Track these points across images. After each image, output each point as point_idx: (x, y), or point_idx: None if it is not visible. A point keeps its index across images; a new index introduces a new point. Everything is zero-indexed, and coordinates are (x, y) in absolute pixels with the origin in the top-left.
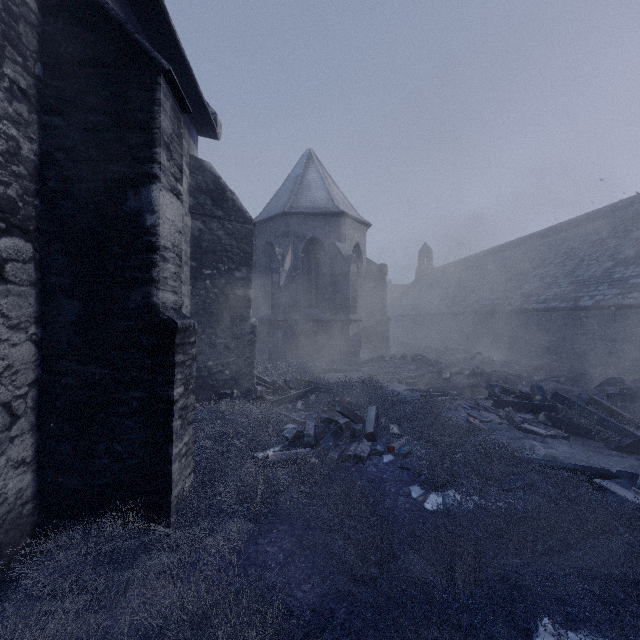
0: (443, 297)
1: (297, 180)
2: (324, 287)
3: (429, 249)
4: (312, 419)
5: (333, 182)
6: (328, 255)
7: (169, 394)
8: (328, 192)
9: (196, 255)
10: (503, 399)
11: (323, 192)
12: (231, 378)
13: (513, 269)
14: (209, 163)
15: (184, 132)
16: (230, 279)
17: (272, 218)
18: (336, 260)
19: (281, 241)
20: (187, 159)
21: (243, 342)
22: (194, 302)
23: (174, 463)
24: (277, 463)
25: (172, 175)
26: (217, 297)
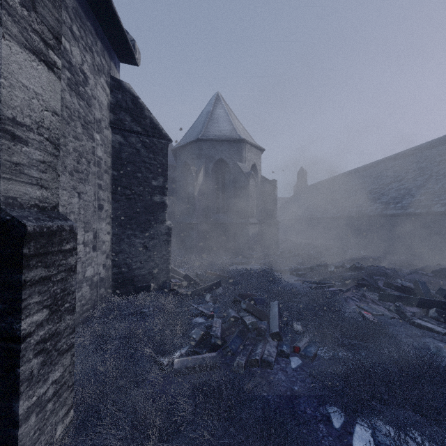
0: (316, 206)
1: (208, 115)
2: (229, 197)
3: (304, 171)
4: (219, 312)
5: (235, 117)
6: (232, 172)
7: (14, 327)
8: (232, 124)
9: (116, 165)
10: (390, 293)
11: (228, 124)
12: (149, 273)
13: (371, 184)
14: (128, 84)
15: (104, 53)
16: (148, 187)
17: (188, 144)
18: (238, 176)
19: (195, 161)
20: (107, 79)
21: (159, 242)
22: (115, 207)
23: (24, 422)
24: (182, 370)
25: (36, 33)
26: (136, 202)
